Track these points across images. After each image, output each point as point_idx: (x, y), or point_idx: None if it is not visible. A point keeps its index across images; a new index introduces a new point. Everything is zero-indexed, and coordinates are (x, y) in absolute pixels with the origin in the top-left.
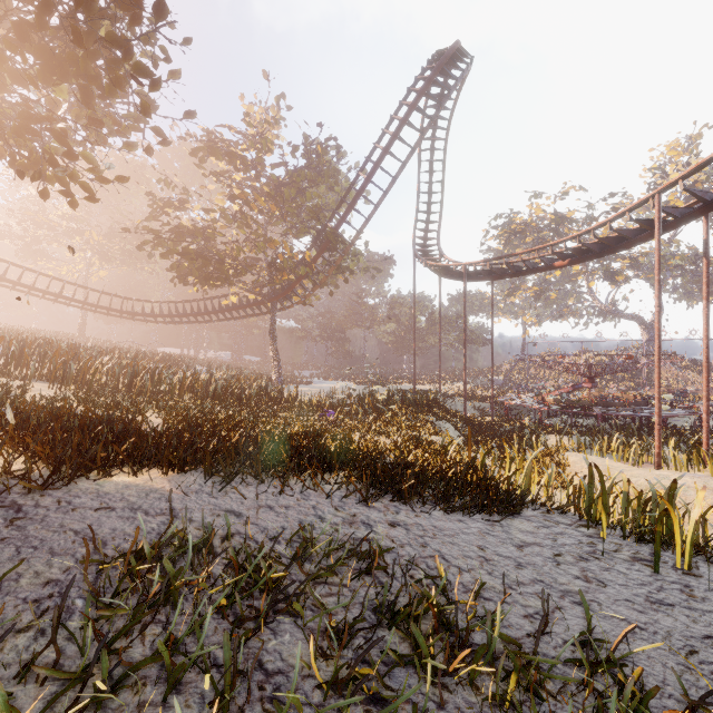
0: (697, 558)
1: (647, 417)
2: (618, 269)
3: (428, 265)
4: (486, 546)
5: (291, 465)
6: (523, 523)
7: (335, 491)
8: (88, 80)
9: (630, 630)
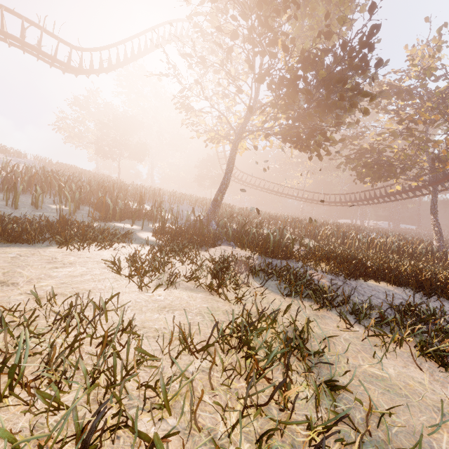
0: None
1: None
2: None
3: None
4: None
5: None
6: None
7: None
8: (340, 109)
9: None
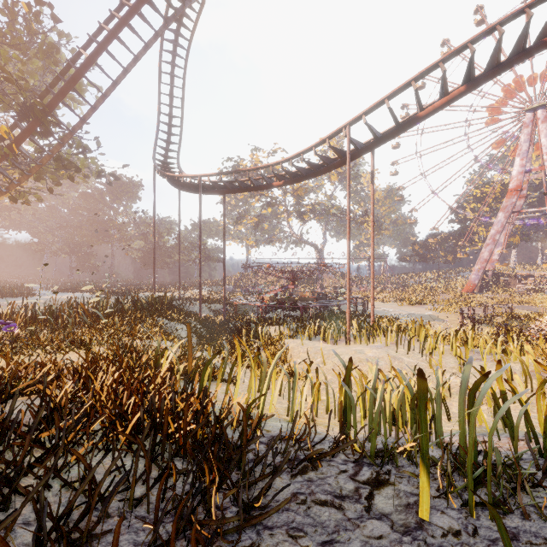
0: (541, 506)
1: (327, 307)
2: (305, 210)
3: (166, 176)
4: None
5: None
6: None
7: None
8: None
9: None
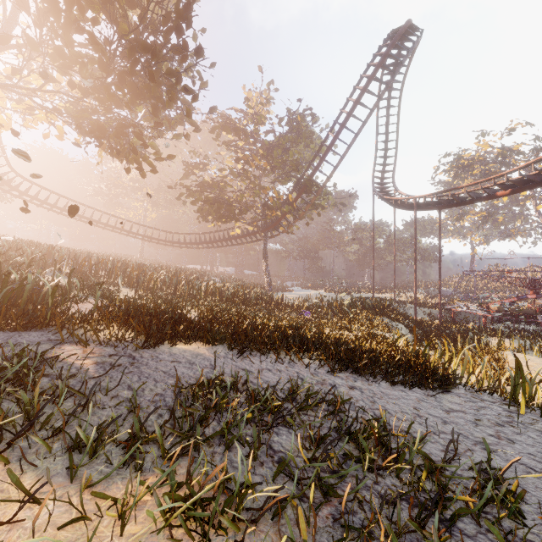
0: None
1: None
2: None
3: (384, 199)
4: (420, 408)
5: (282, 344)
6: (453, 397)
7: (311, 364)
8: (156, 100)
9: (515, 461)
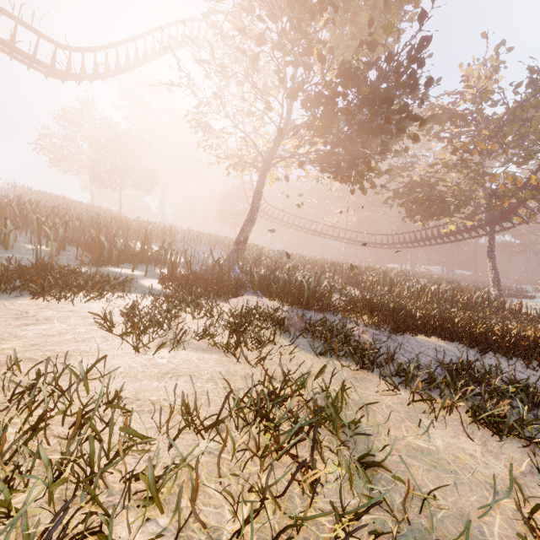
0: None
1: None
2: None
3: None
4: None
5: (535, 351)
6: None
7: None
8: (386, 134)
9: None
